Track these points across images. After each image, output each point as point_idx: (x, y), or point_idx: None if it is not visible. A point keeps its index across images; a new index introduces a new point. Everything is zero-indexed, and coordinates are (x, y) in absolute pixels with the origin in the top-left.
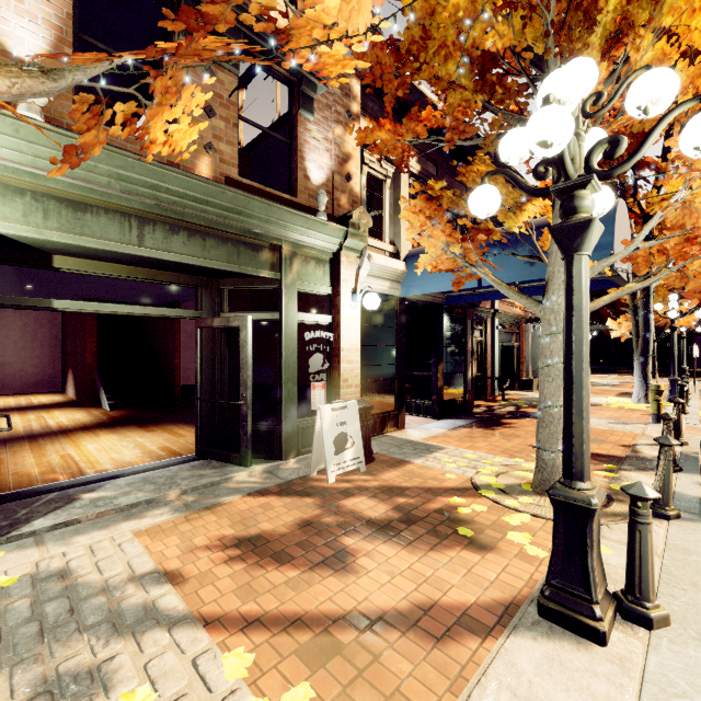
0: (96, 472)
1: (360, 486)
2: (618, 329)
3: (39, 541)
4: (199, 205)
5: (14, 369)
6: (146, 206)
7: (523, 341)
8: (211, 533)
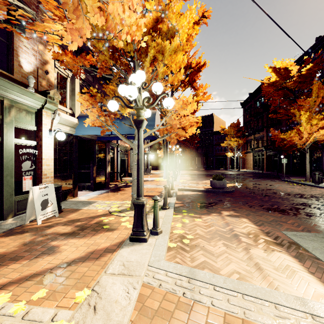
0: None
1: (57, 222)
2: (160, 153)
3: None
4: None
5: None
6: None
7: (129, 157)
8: None
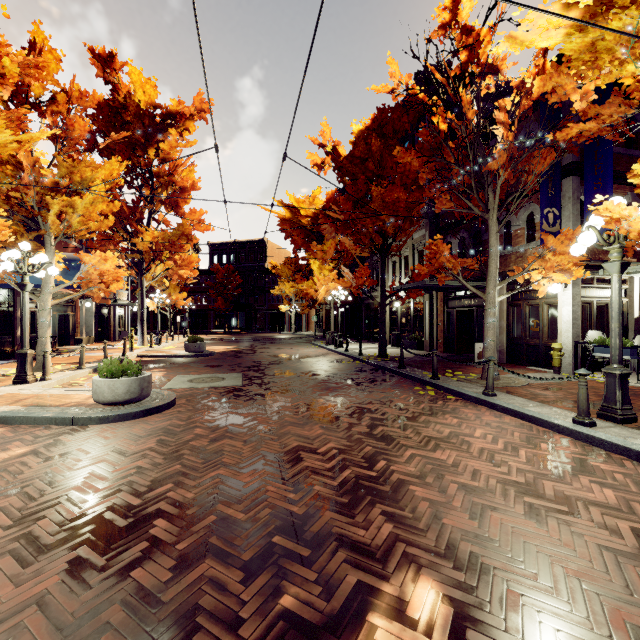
0: None
1: None
2: (153, 305)
3: None
4: None
5: None
6: None
7: (78, 311)
8: None
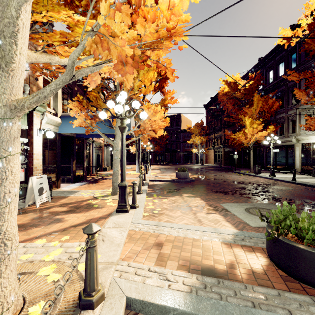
0: None
1: (52, 205)
2: (132, 149)
3: None
4: None
5: None
6: None
7: (103, 153)
8: None
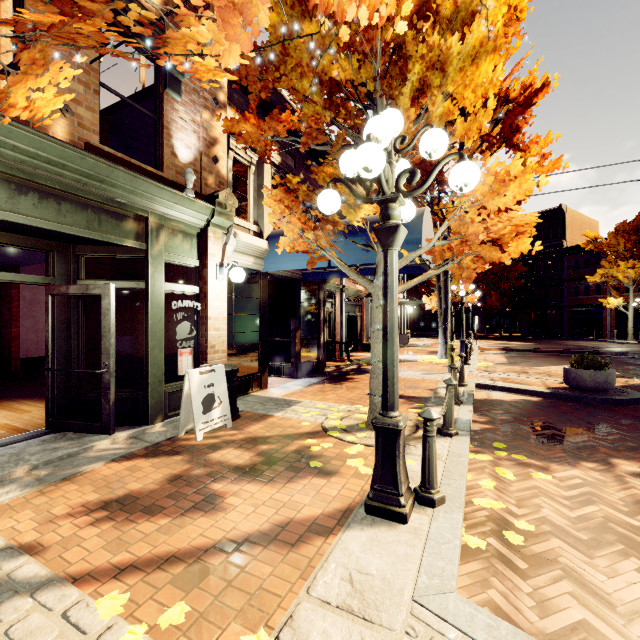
0: None
1: (227, 440)
2: (430, 303)
3: None
4: (54, 167)
5: None
6: None
7: (364, 312)
8: (73, 502)
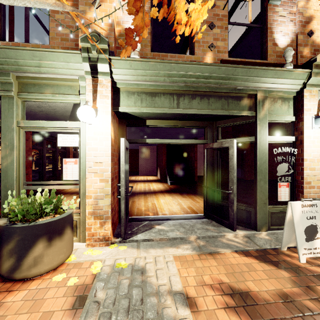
0: (162, 214)
1: None
2: None
3: (138, 246)
4: (206, 80)
5: (143, 166)
6: (180, 87)
7: None
8: (213, 275)
